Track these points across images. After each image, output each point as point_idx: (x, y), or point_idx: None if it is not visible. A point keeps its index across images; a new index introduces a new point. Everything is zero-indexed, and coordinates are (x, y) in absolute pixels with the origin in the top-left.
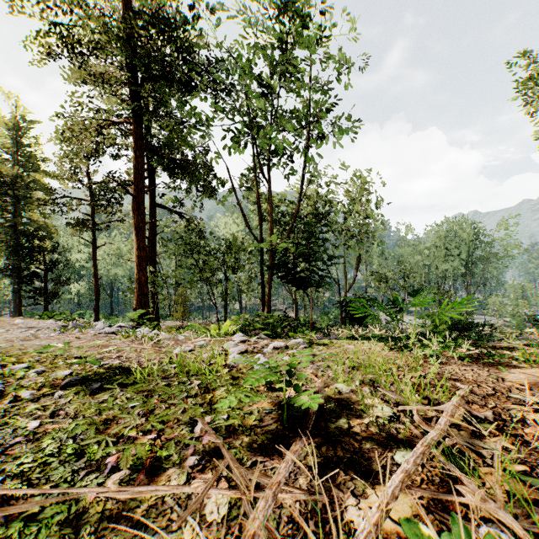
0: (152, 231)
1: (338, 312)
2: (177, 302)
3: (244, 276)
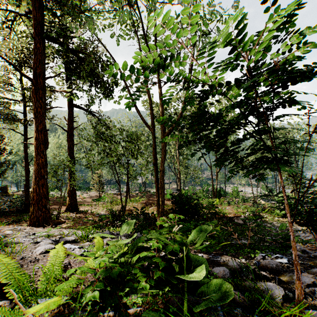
0: (70, 125)
1: (209, 186)
2: (96, 180)
3: (143, 161)
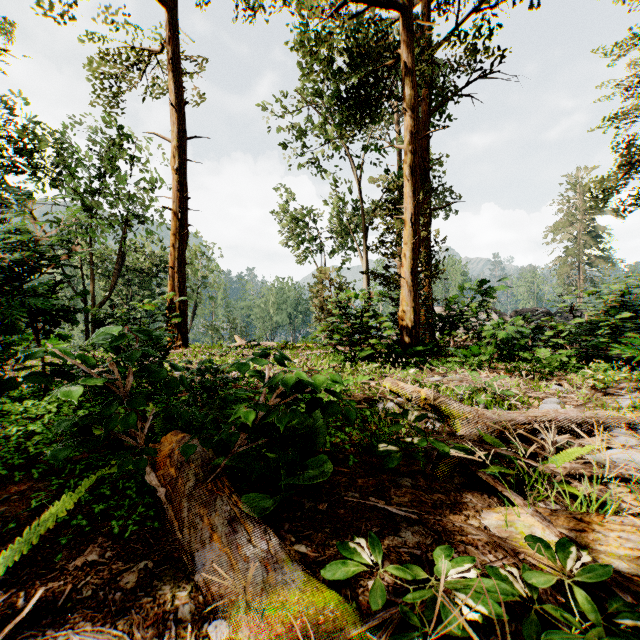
0: None
1: None
2: None
3: None
